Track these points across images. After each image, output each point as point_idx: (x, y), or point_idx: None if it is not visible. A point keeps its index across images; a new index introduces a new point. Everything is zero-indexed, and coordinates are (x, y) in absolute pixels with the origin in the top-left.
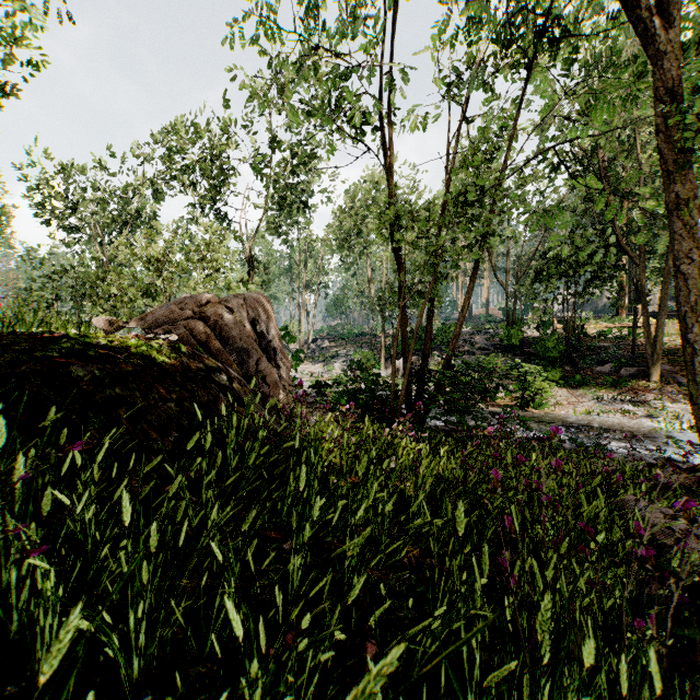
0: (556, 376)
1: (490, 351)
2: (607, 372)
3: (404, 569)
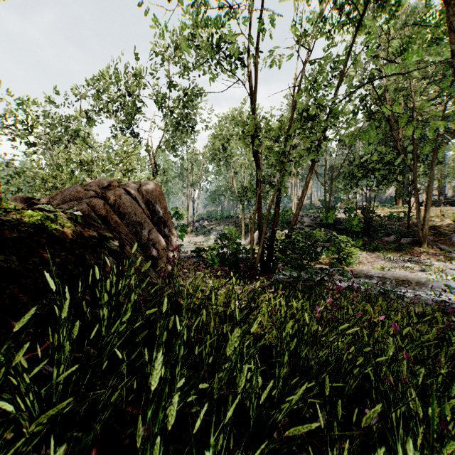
0: (359, 244)
1: (314, 227)
2: (392, 241)
3: (274, 449)
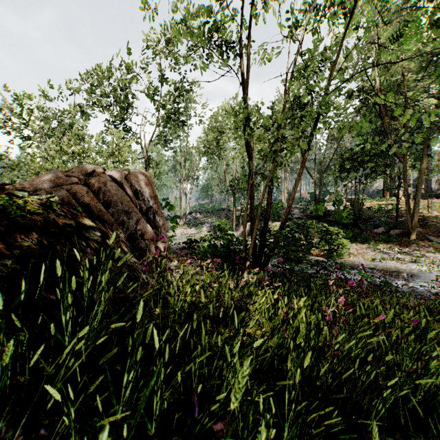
0: (349, 235)
1: (304, 219)
2: (381, 233)
3: None
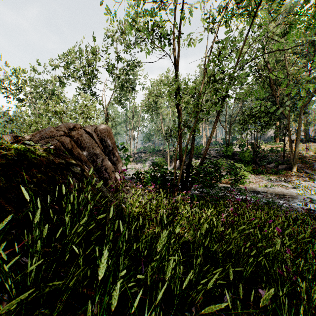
0: (249, 169)
1: (218, 158)
2: (272, 167)
3: None
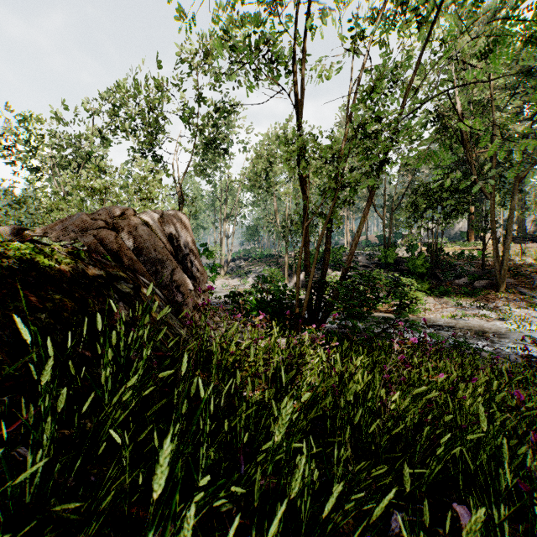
0: (424, 287)
1: (370, 268)
2: (463, 284)
3: None
